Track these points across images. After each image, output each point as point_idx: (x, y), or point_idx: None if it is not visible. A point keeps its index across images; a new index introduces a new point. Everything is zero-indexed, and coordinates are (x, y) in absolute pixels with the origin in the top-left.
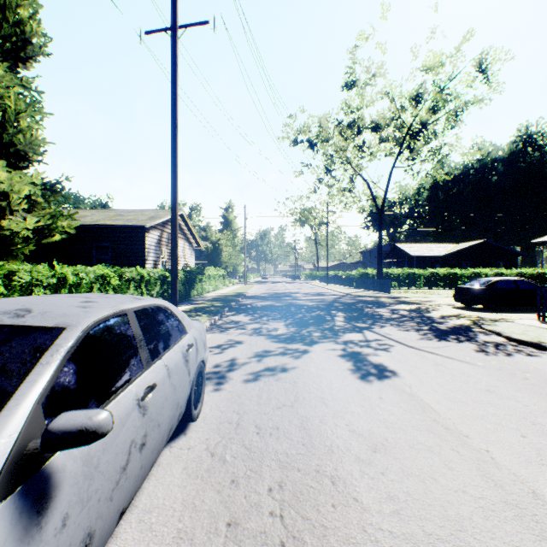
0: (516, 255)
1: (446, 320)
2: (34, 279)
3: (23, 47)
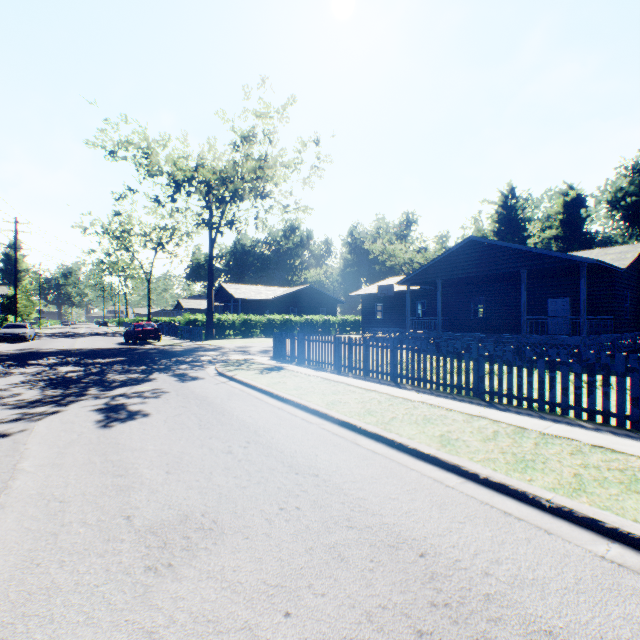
0: None
1: None
2: None
3: None
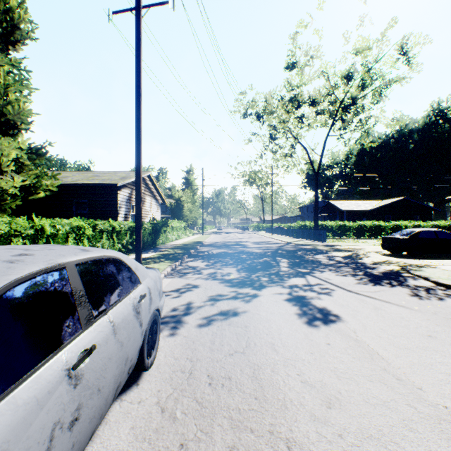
0: (431, 209)
1: (377, 265)
2: (12, 230)
3: (12, 31)
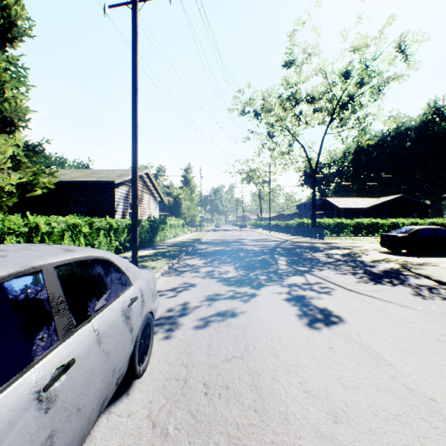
0: (428, 207)
1: (377, 263)
2: (5, 228)
3: (9, 28)
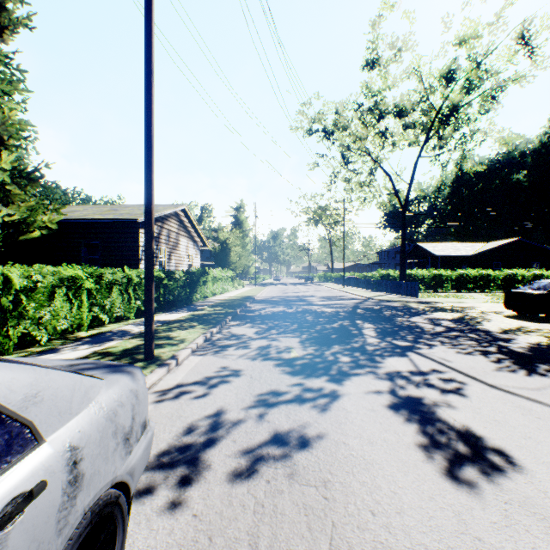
0: None
1: (511, 335)
2: None
3: None
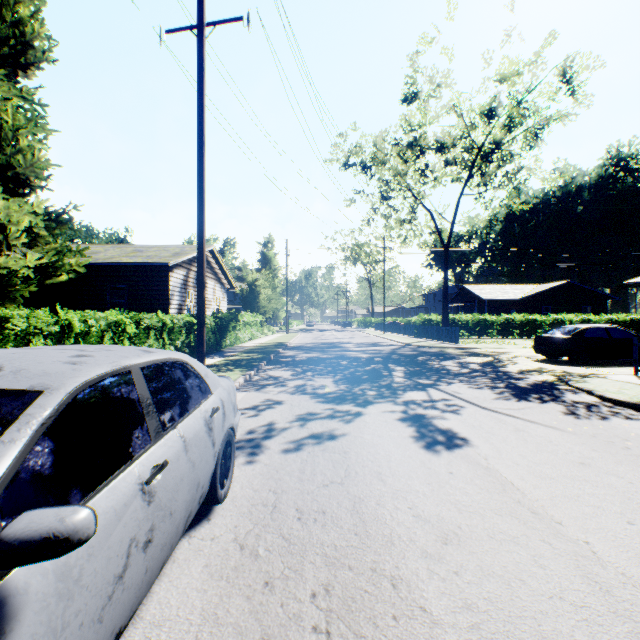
0: (606, 298)
1: (526, 375)
2: (32, 327)
3: (23, 51)
